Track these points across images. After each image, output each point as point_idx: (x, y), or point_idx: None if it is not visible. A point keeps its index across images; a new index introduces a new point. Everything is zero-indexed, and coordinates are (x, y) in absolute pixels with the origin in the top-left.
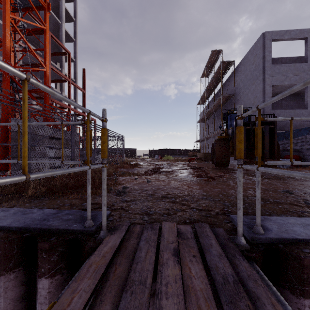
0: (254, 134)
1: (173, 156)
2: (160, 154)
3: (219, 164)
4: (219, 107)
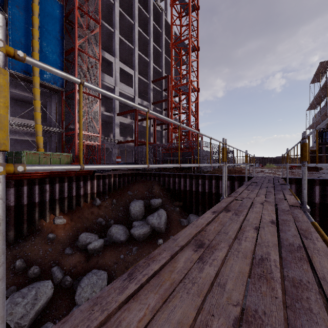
0: None
1: (276, 165)
2: (261, 163)
3: (310, 169)
4: None
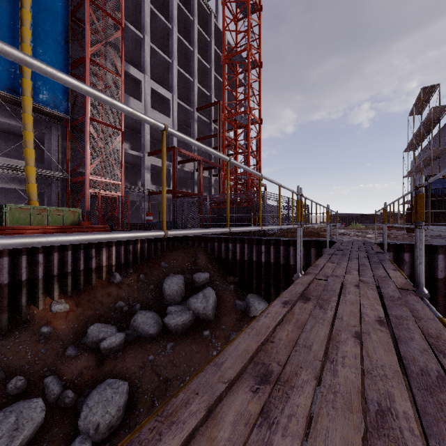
0: (440, 204)
1: (364, 225)
2: (344, 222)
3: (410, 231)
4: (435, 159)
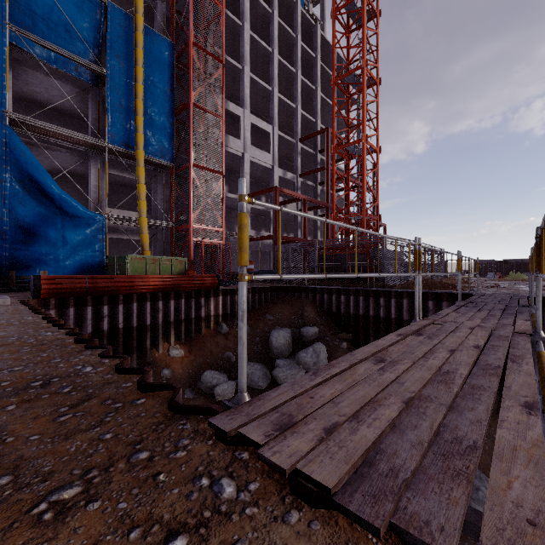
0: None
1: None
2: (499, 271)
3: None
4: None
